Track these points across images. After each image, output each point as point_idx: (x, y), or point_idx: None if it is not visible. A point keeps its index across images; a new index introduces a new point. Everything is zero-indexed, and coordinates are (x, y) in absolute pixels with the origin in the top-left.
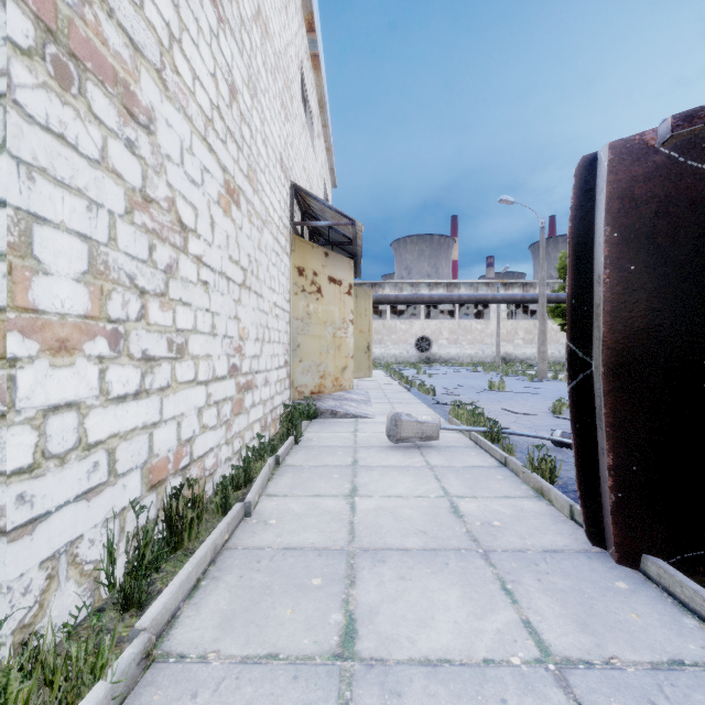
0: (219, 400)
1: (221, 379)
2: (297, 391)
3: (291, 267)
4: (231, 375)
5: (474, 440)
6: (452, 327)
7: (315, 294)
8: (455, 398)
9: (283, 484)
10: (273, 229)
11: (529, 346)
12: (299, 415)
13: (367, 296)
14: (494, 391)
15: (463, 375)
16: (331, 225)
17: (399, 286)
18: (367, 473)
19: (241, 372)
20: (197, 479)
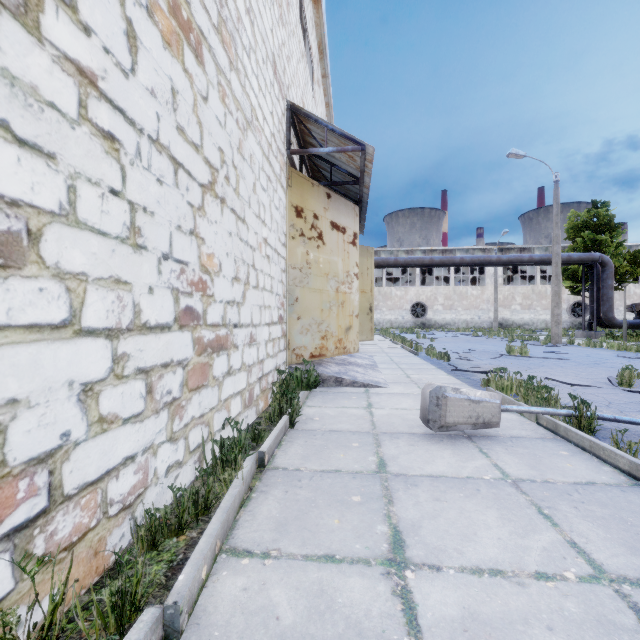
0: (152, 366)
1: (158, 329)
2: (295, 354)
3: (287, 205)
4: (183, 324)
5: (548, 426)
6: (447, 293)
7: (316, 241)
8: (473, 363)
9: (265, 516)
10: (263, 143)
11: (527, 311)
12: (296, 384)
13: (369, 255)
14: (513, 356)
15: (465, 339)
16: (335, 152)
17: (394, 254)
18: (408, 492)
19: (206, 323)
20: (48, 558)
